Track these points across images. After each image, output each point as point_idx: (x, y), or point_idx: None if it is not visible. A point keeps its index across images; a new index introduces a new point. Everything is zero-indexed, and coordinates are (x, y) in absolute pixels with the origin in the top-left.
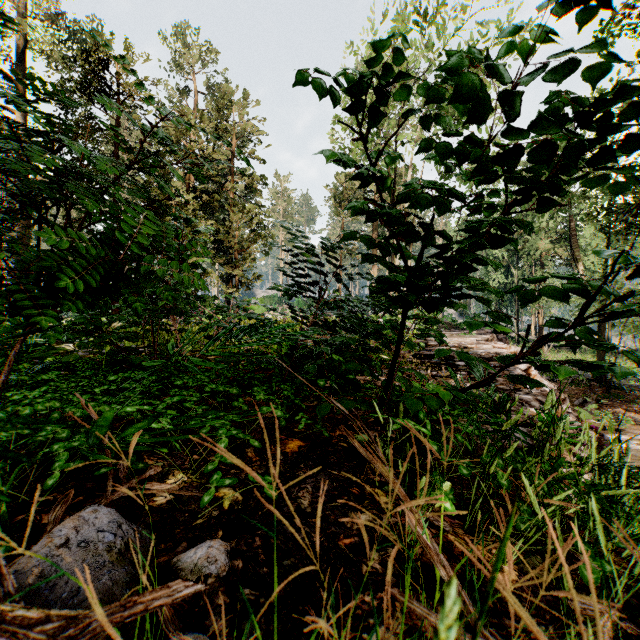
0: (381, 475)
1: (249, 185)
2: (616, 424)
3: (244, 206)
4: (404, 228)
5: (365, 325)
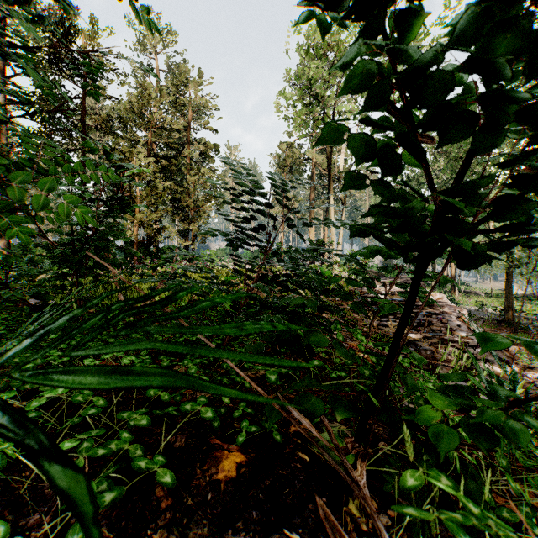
0: (370, 533)
1: (203, 152)
2: (530, 363)
3: (199, 170)
4: (437, 103)
5: (327, 281)
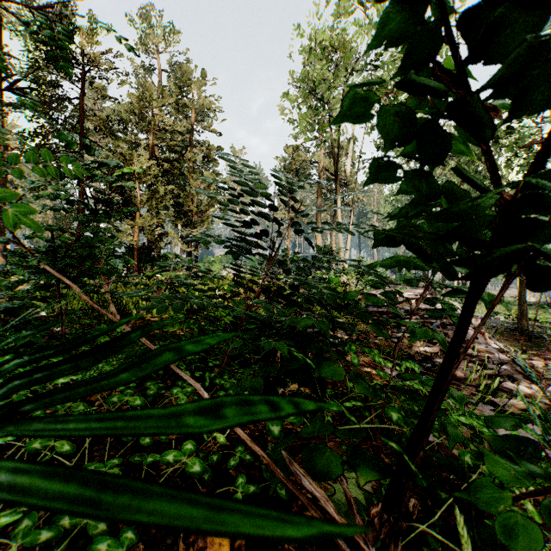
0: None
1: (207, 155)
2: (546, 374)
3: (202, 173)
4: (524, 44)
5: (341, 297)
